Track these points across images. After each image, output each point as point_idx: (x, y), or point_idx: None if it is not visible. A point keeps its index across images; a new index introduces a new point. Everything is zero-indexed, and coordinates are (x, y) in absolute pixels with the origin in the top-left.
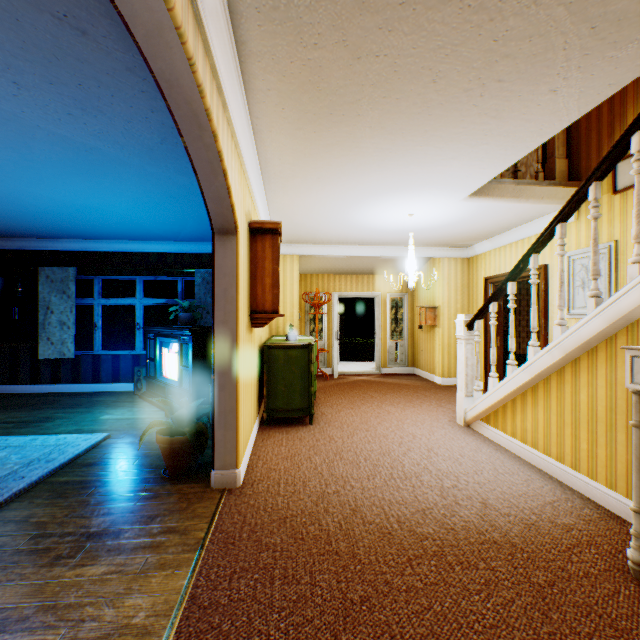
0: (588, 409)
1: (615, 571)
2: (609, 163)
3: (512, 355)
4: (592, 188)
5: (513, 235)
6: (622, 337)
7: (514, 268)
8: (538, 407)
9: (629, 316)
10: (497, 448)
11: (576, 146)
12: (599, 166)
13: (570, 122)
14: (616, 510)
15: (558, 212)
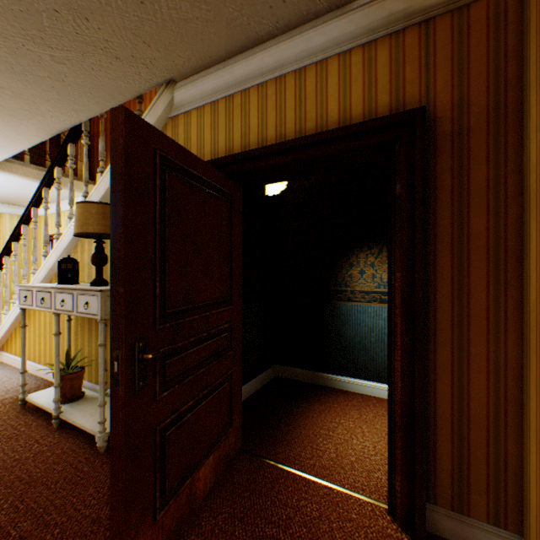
0: (45, 324)
1: (13, 410)
2: (50, 179)
3: (16, 296)
4: (45, 191)
5: (63, 206)
6: (55, 280)
7: (15, 232)
8: (27, 329)
9: (55, 268)
10: (4, 367)
11: (94, 157)
12: (46, 179)
13: (29, 146)
14: (53, 379)
15: (31, 200)
